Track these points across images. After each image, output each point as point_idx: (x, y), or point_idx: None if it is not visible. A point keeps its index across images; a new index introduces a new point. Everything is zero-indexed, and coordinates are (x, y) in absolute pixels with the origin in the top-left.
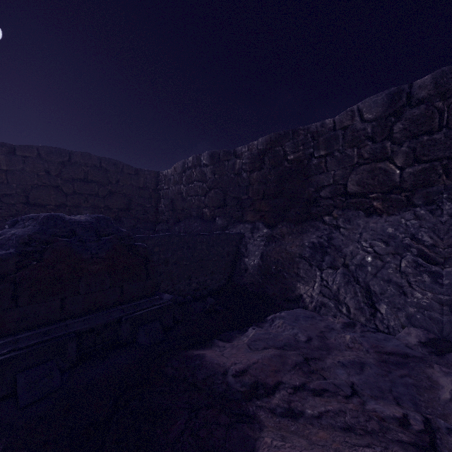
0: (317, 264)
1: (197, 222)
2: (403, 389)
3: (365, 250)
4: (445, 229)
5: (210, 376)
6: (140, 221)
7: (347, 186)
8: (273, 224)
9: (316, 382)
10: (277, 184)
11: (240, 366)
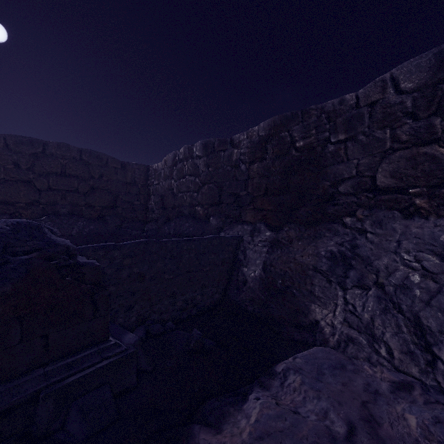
0: (338, 281)
1: (188, 222)
2: None
3: (408, 265)
4: None
5: None
6: (127, 220)
7: (377, 178)
8: (278, 225)
9: None
10: (282, 177)
11: None
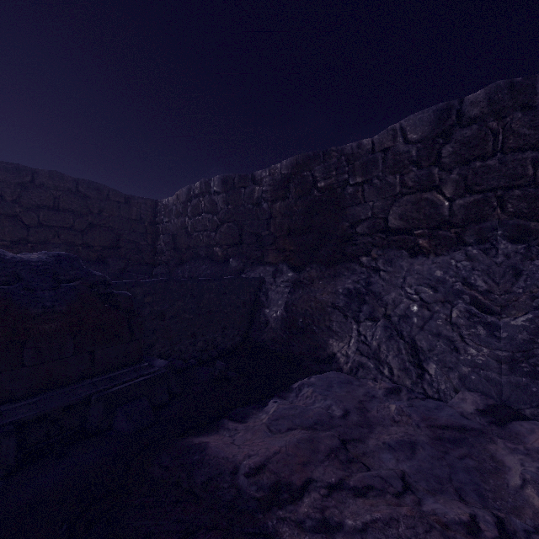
0: (353, 315)
1: (206, 264)
2: (464, 476)
3: (410, 297)
4: (501, 272)
5: (214, 477)
6: (132, 263)
7: (388, 220)
8: (300, 266)
9: (358, 476)
10: (304, 217)
11: (256, 460)
